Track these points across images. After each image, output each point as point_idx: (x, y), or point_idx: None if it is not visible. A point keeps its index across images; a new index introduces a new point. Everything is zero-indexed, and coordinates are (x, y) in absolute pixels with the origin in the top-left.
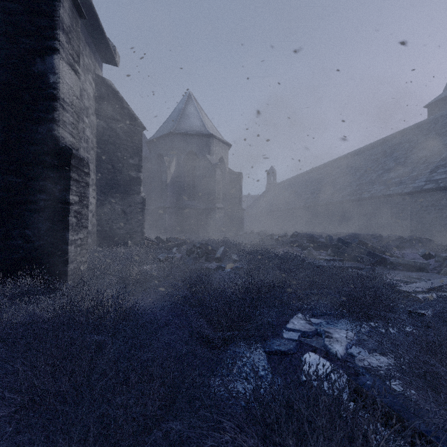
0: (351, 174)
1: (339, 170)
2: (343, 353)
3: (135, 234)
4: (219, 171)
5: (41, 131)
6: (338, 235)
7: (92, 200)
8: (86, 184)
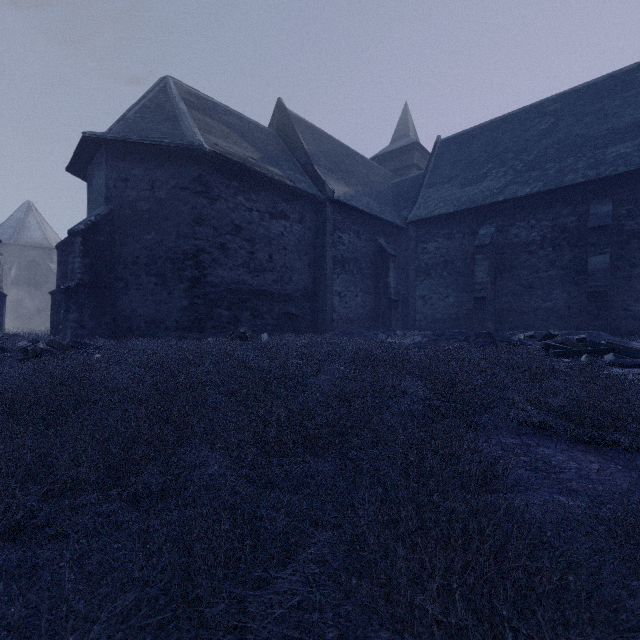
0: None
1: None
2: None
3: None
4: None
5: None
6: None
7: None
8: None
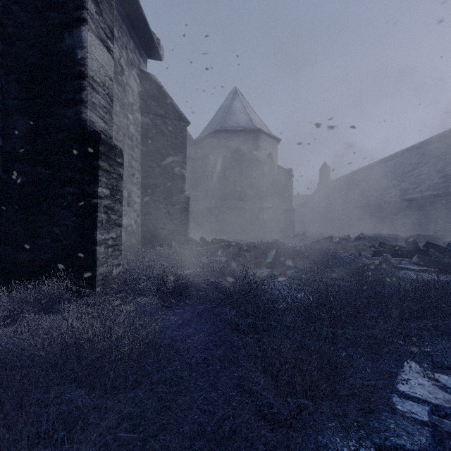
0: (431, 165)
1: (411, 160)
2: None
3: (179, 234)
4: (267, 168)
5: (69, 115)
6: (417, 238)
7: (137, 199)
8: (119, 175)
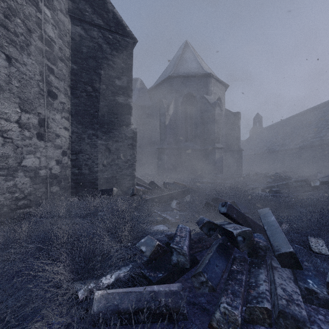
0: None
1: None
2: None
3: (123, 178)
4: (218, 109)
5: None
6: None
7: (62, 131)
8: None
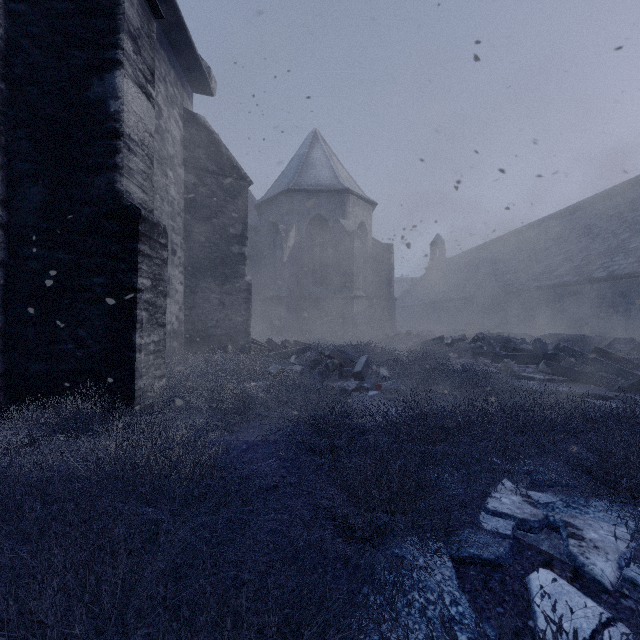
0: (572, 241)
1: (549, 235)
2: (615, 578)
3: (237, 335)
4: (359, 242)
5: (99, 184)
6: (552, 338)
7: (179, 286)
8: (162, 261)
